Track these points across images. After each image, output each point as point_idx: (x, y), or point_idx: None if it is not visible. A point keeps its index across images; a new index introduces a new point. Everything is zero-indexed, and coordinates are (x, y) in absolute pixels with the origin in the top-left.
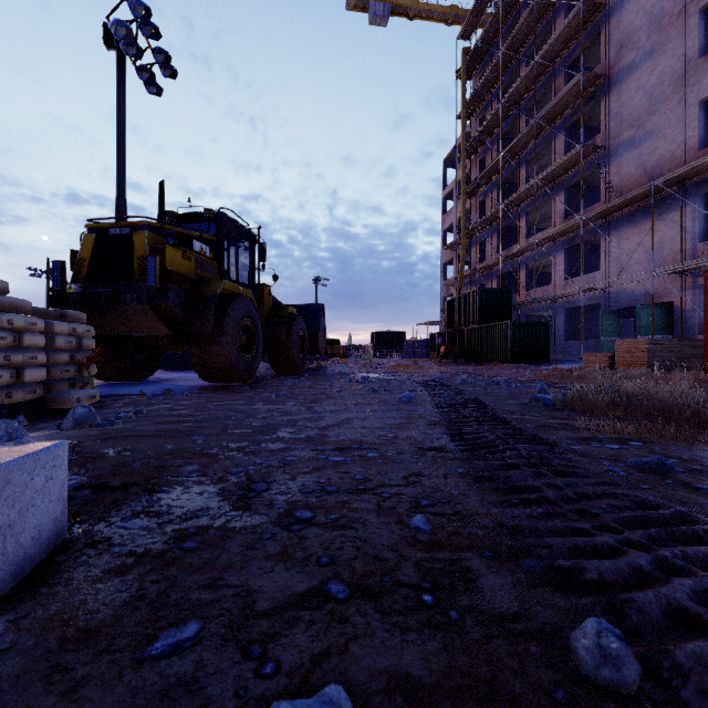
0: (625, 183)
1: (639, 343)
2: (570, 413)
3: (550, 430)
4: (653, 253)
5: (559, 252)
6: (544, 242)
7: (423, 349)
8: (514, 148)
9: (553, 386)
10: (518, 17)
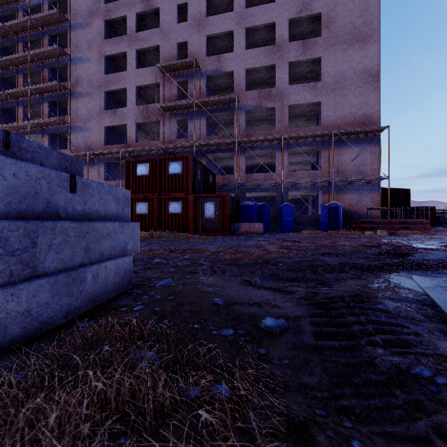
0: (79, 145)
1: None
2: None
3: None
4: None
5: None
6: None
7: None
8: (15, 94)
9: None
10: (17, 10)
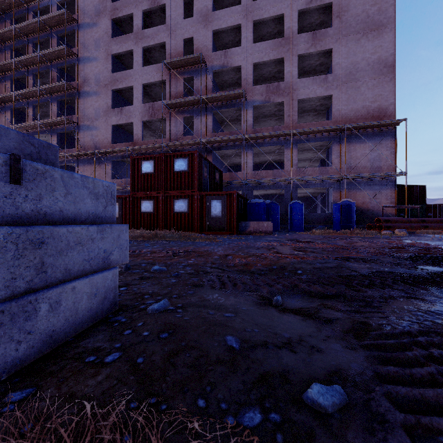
0: (86, 144)
1: None
2: None
3: None
4: None
5: None
6: None
7: None
8: (25, 94)
9: None
10: (27, 13)
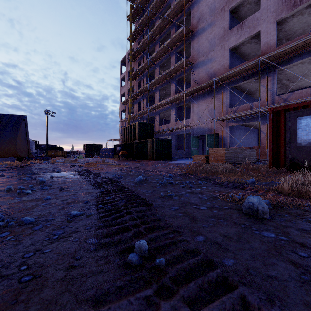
0: (201, 80)
1: (221, 150)
2: None
3: None
4: (214, 110)
5: (173, 109)
6: (167, 103)
7: (110, 152)
8: (154, 58)
9: (216, 183)
10: None
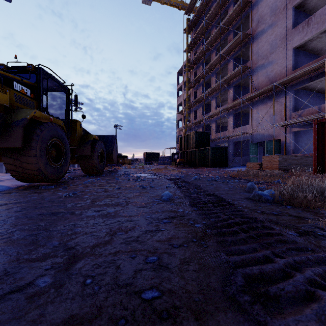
0: (260, 84)
1: (274, 157)
2: (293, 208)
3: (324, 243)
4: (274, 116)
5: (230, 116)
6: (224, 111)
7: (168, 160)
8: (210, 67)
9: (247, 181)
10: (212, 6)
